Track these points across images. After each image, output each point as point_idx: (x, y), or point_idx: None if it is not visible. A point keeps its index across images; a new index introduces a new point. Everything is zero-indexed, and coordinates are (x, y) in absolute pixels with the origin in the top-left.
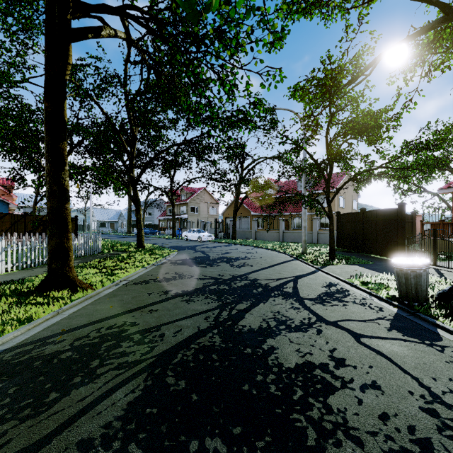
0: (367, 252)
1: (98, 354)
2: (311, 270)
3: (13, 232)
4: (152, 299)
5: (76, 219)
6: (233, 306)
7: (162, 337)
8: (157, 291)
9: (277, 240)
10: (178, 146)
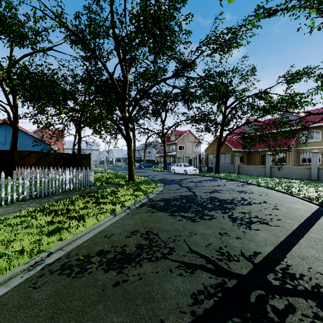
0: None
1: None
2: None
3: (38, 166)
4: None
5: (90, 156)
6: None
7: None
8: None
9: (263, 175)
10: (163, 81)
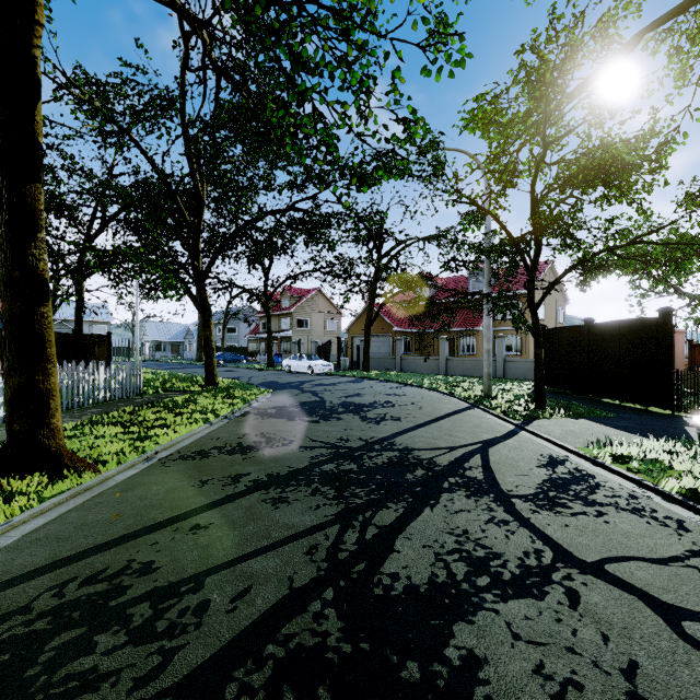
0: (597, 394)
1: (22, 683)
2: (507, 429)
3: None
4: (205, 497)
5: (110, 339)
6: (368, 517)
7: (201, 616)
8: (219, 477)
9: (437, 372)
10: (272, 215)
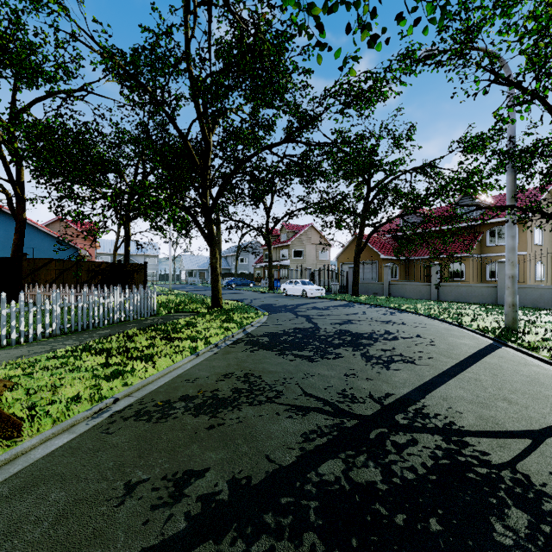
0: None
1: None
2: None
3: (61, 283)
4: (104, 549)
5: (146, 267)
6: None
7: None
8: (158, 476)
9: (427, 297)
10: (268, 149)
